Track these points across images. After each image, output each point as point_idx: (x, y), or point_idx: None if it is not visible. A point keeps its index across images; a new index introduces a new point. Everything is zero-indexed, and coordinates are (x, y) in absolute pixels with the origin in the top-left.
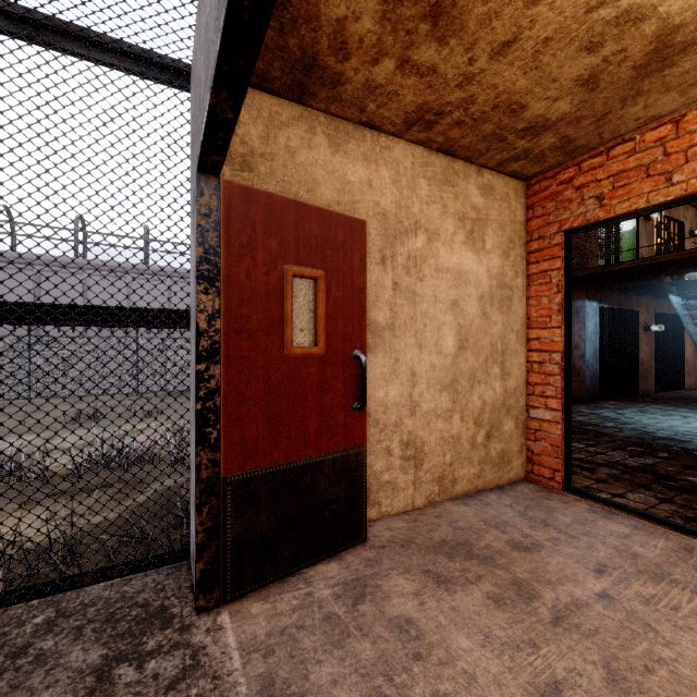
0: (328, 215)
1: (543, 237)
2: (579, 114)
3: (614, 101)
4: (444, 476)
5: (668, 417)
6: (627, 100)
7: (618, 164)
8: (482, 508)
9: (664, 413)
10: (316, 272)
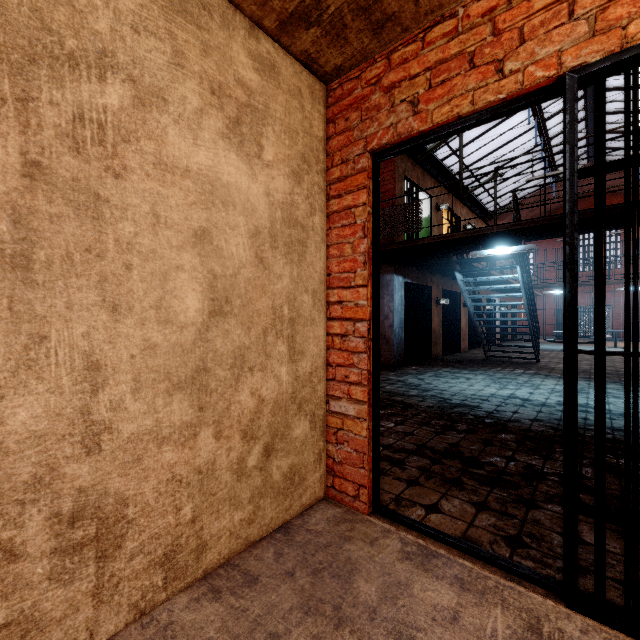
0: None
1: (347, 161)
2: None
3: None
4: (179, 547)
5: (456, 380)
6: None
7: (436, 53)
8: (242, 597)
9: (453, 376)
10: None
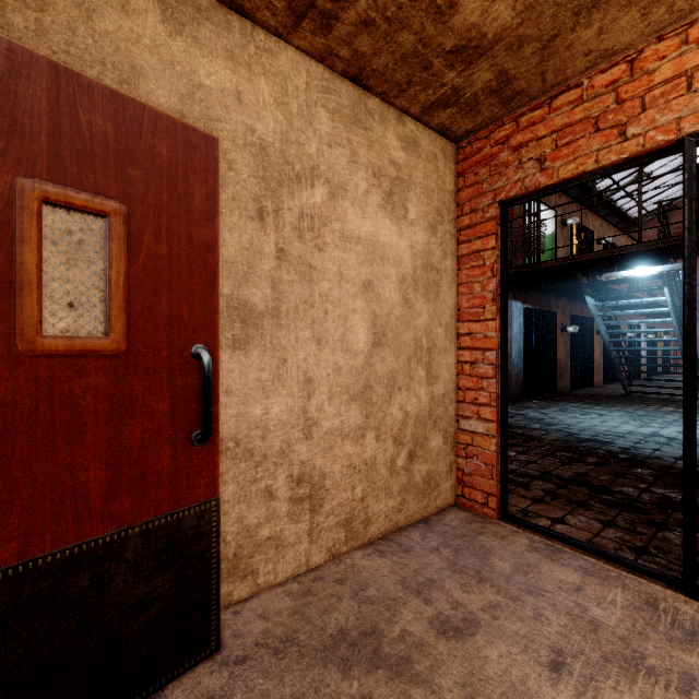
0: (135, 108)
1: (476, 211)
2: (522, 33)
3: (566, 14)
4: (354, 516)
5: (586, 416)
6: (581, 15)
7: (562, 117)
8: (402, 557)
9: (582, 411)
10: (103, 203)
